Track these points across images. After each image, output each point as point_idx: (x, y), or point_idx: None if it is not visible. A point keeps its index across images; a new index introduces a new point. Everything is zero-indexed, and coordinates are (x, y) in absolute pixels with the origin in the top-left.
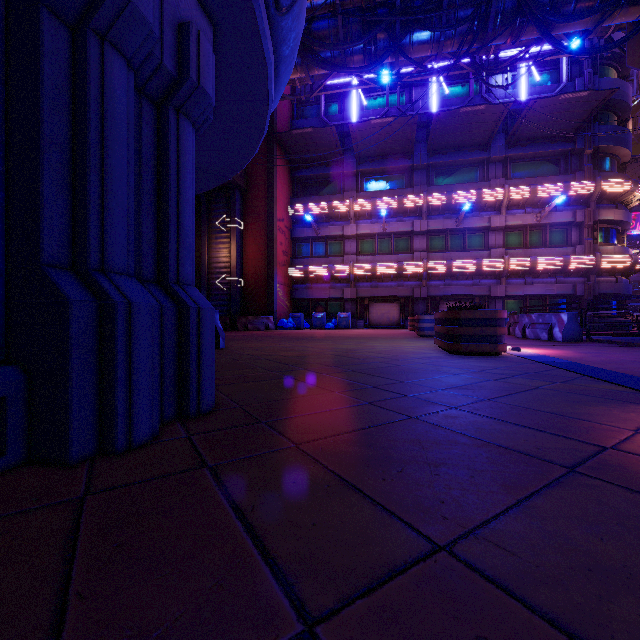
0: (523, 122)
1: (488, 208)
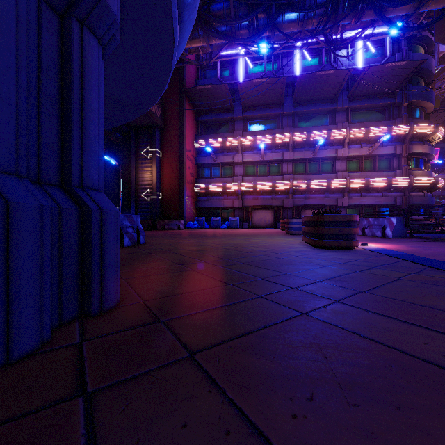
0: (360, 83)
1: (335, 143)
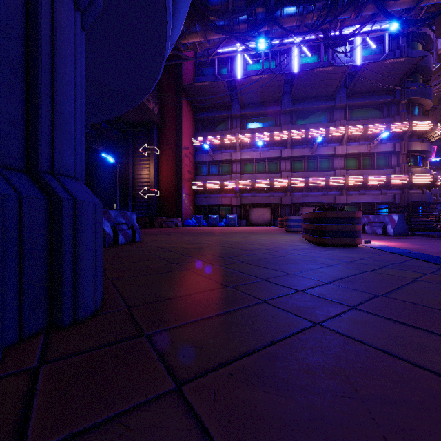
0: (359, 80)
1: (333, 141)
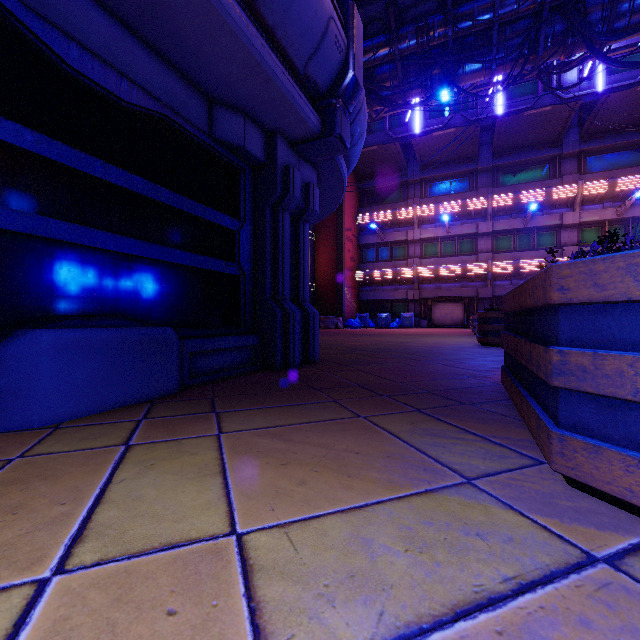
0: (597, 116)
1: (560, 205)
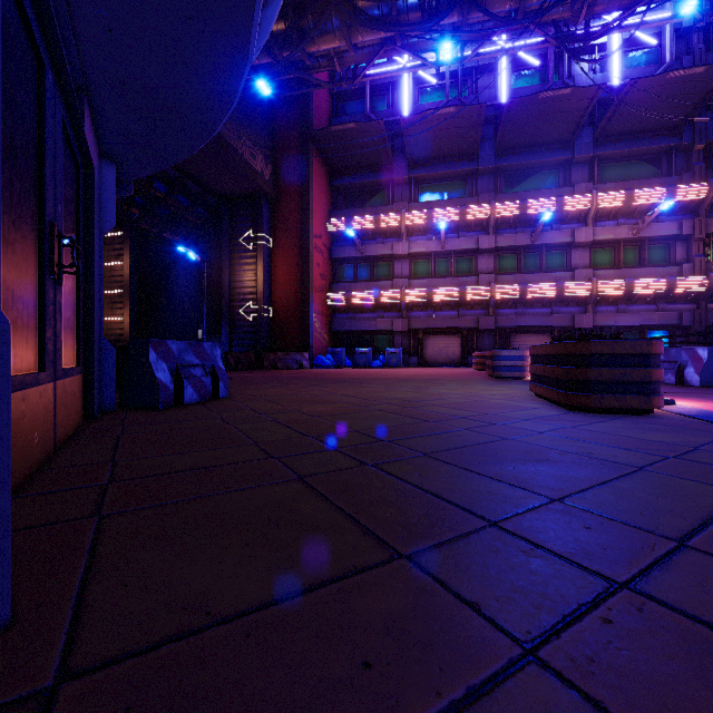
0: (618, 110)
1: (571, 220)
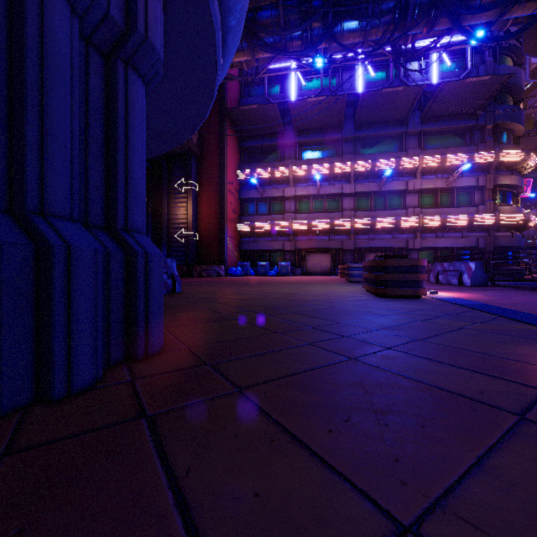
0: (435, 101)
1: (405, 174)
